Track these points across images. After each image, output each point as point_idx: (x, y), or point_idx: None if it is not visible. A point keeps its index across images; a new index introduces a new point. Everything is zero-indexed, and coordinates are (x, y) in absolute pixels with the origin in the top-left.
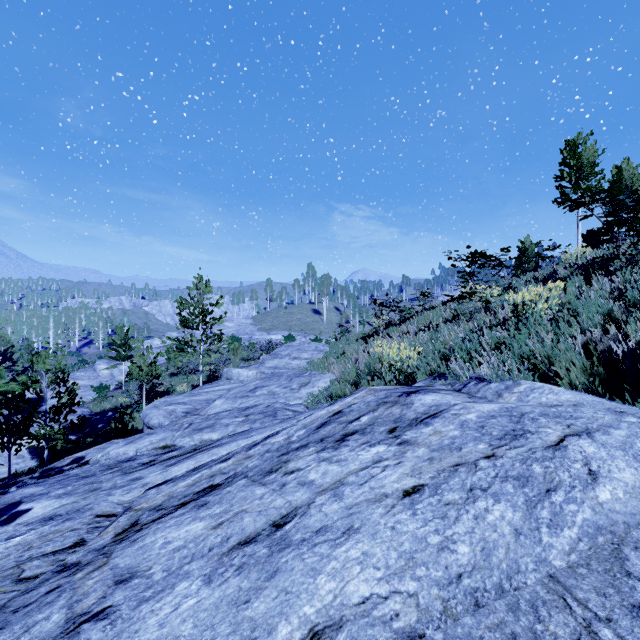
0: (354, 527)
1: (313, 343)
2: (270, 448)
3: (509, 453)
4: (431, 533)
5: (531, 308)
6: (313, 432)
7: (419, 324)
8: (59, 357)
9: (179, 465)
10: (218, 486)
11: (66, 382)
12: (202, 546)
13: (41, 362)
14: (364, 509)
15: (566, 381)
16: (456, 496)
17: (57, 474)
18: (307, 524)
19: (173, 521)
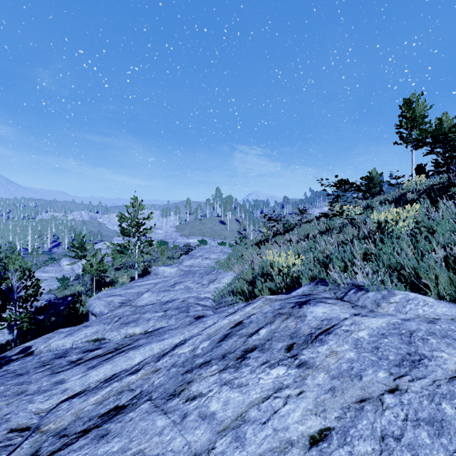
0: None
1: (219, 246)
2: (176, 361)
3: (413, 386)
4: None
5: (393, 225)
6: (216, 345)
7: (299, 234)
8: (34, 256)
9: (98, 369)
10: (122, 409)
11: (32, 278)
12: None
13: (11, 263)
14: None
15: (435, 292)
16: (368, 447)
17: (4, 365)
18: None
19: None
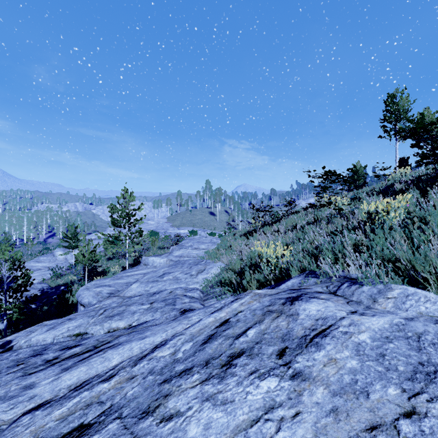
0: None
1: (209, 237)
2: (154, 367)
3: (433, 408)
4: None
5: (384, 216)
6: (199, 348)
7: (287, 225)
8: (29, 246)
9: (71, 372)
10: (87, 429)
11: (22, 268)
12: None
13: (1, 254)
14: None
15: (435, 286)
16: None
17: None
18: None
19: None
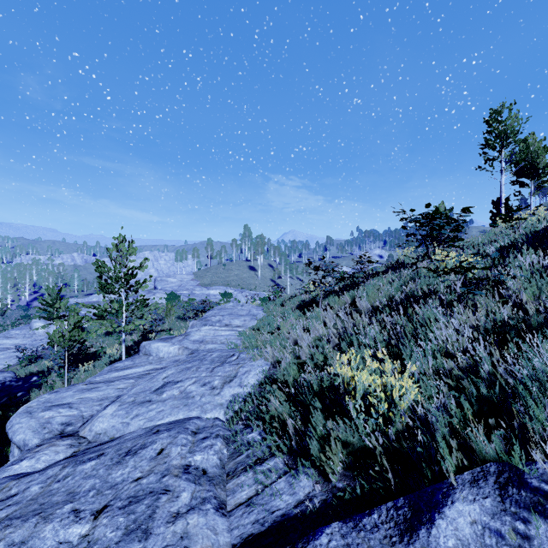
0: None
1: (246, 305)
2: None
3: None
4: None
5: None
6: None
7: (370, 297)
8: (0, 313)
9: None
10: None
11: None
12: None
13: None
14: None
15: None
16: None
17: None
18: None
19: None
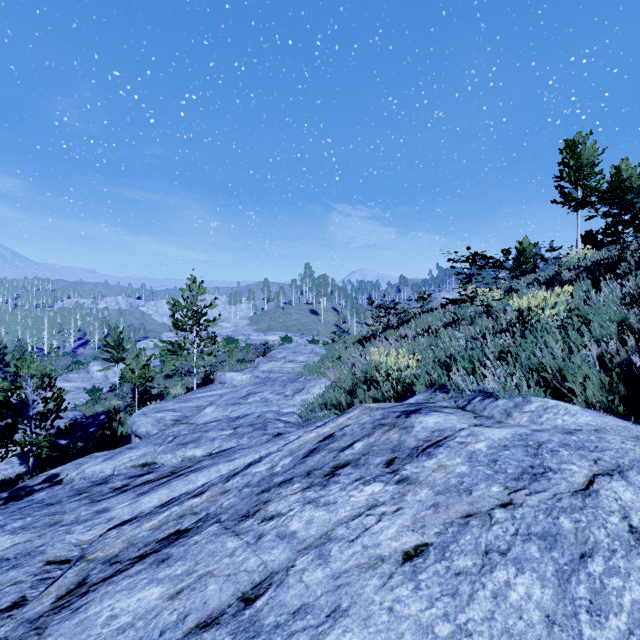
0: (341, 607)
1: (309, 345)
2: (250, 481)
3: (530, 500)
4: (439, 619)
5: (538, 314)
6: (299, 462)
7: (417, 328)
8: (53, 358)
9: (151, 495)
10: (185, 533)
11: (53, 387)
12: (152, 627)
13: (26, 367)
14: (355, 579)
15: (582, 399)
16: (468, 562)
17: (25, 496)
18: (283, 600)
19: (126, 582)
